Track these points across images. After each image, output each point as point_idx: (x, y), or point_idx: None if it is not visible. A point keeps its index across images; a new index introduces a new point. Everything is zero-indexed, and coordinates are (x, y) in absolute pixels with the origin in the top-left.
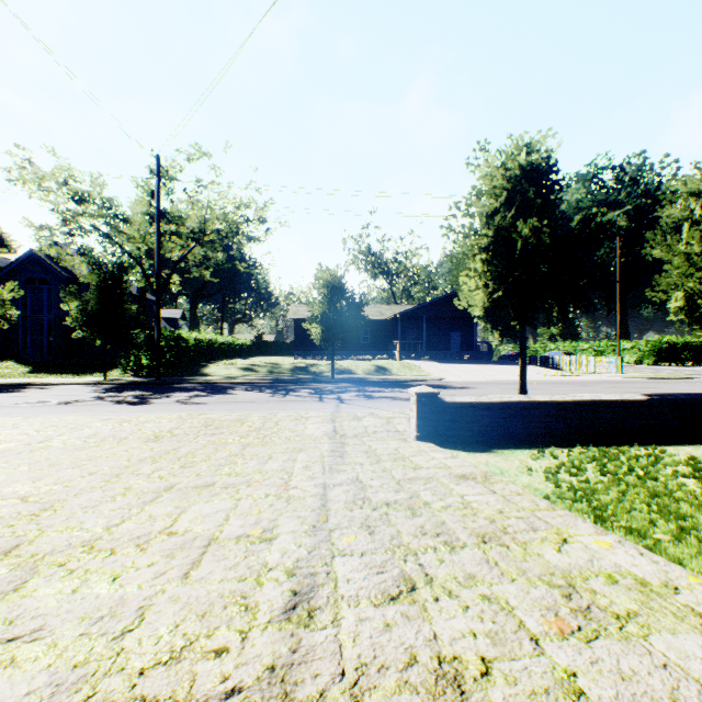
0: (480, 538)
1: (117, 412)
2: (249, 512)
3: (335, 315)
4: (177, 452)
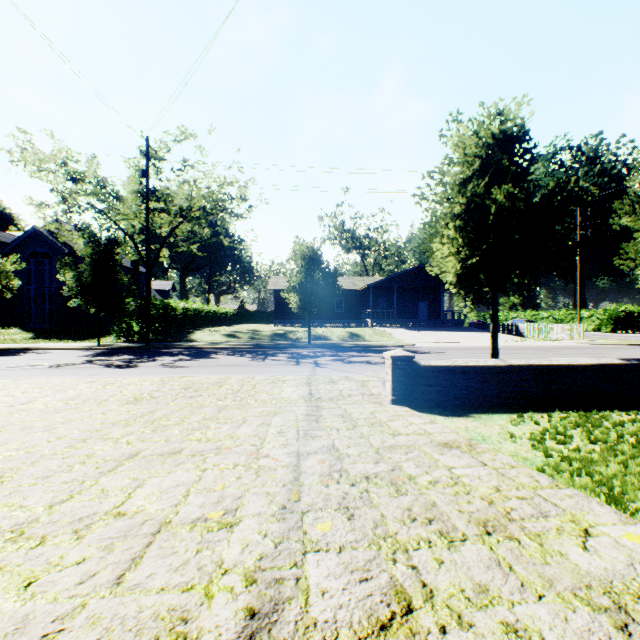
0: (482, 526)
1: (104, 375)
2: (212, 487)
3: (311, 284)
4: (152, 415)
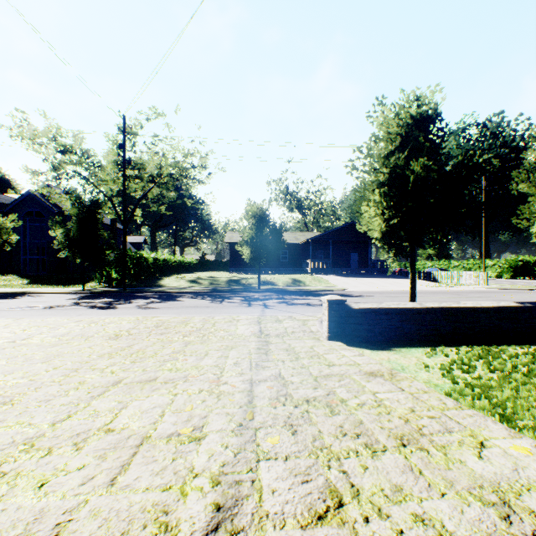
0: (399, 440)
1: (89, 315)
2: (183, 408)
3: (260, 239)
4: (130, 349)
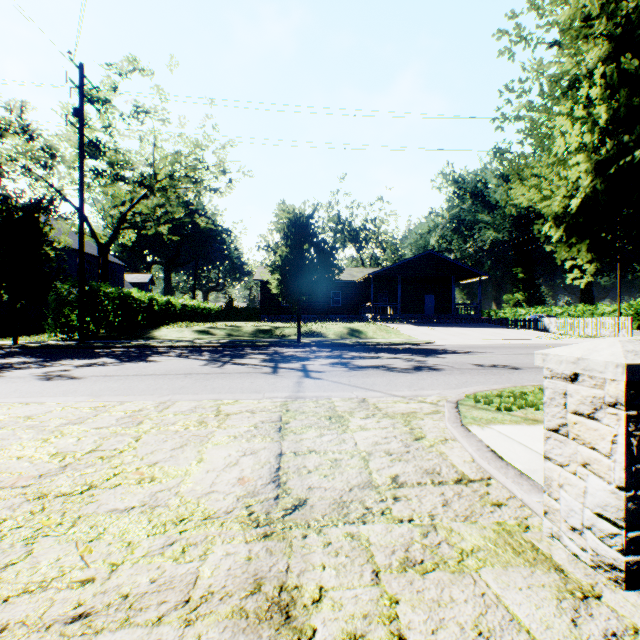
0: None
1: None
2: None
3: (300, 262)
4: None
